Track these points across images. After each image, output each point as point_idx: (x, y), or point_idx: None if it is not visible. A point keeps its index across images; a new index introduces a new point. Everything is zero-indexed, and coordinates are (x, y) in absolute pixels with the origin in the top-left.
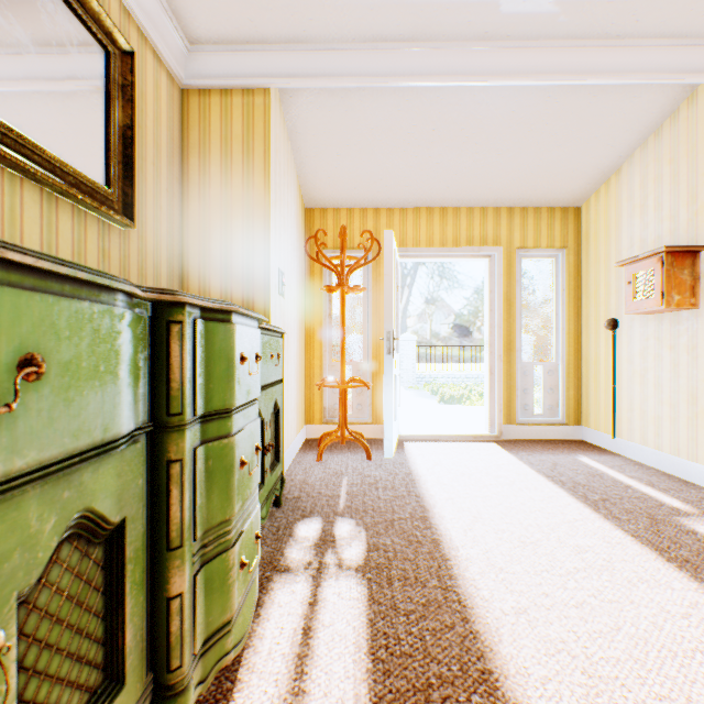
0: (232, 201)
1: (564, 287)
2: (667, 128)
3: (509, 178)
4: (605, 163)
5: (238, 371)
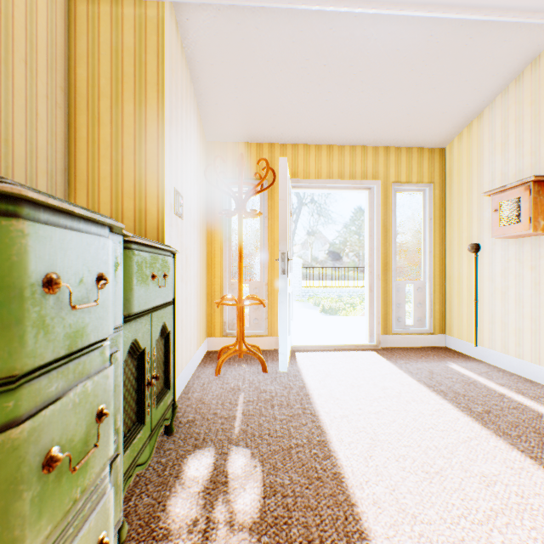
0: (123, 116)
1: (431, 217)
2: (528, 73)
3: (388, 119)
4: (470, 107)
5: (36, 305)
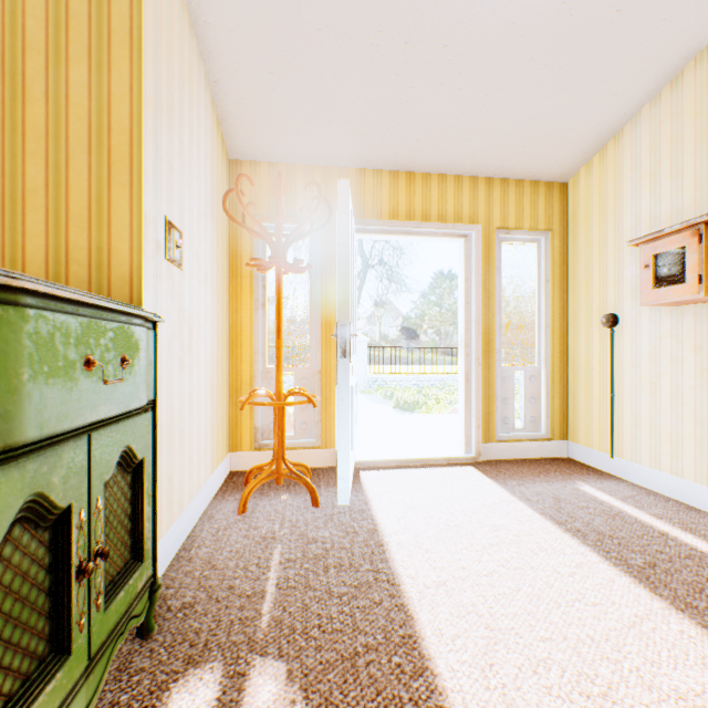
0: (69, 86)
1: (549, 277)
2: (690, 73)
3: (494, 135)
4: (606, 123)
5: None
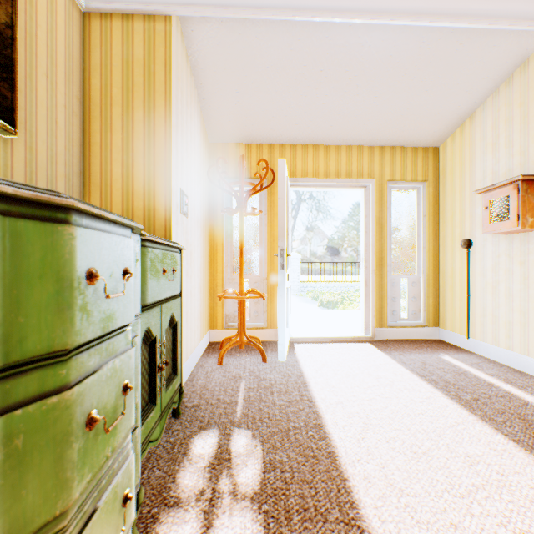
0: (134, 122)
1: (425, 213)
2: (517, 76)
3: (383, 120)
4: (462, 108)
5: (81, 293)
